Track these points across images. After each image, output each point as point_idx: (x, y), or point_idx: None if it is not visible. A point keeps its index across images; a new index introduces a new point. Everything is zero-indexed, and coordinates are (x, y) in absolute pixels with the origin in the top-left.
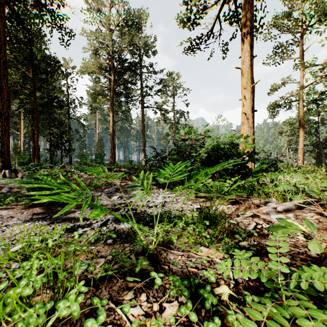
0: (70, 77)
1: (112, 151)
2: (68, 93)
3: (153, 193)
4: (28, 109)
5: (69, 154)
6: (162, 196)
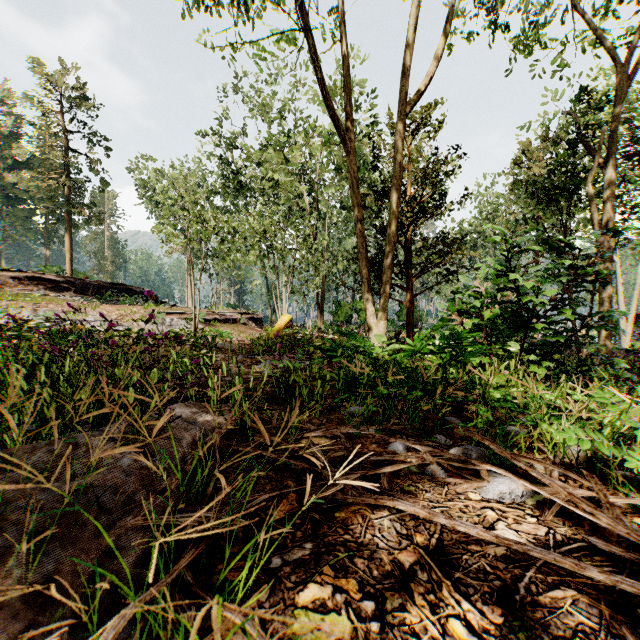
0: None
1: None
2: None
3: None
4: None
5: None
6: None
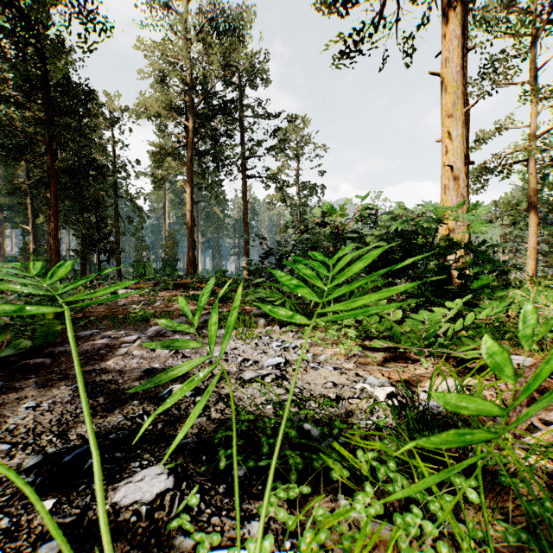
0: (119, 126)
1: (189, 254)
2: (115, 154)
3: (256, 338)
4: (43, 179)
5: (113, 259)
6: (278, 346)
